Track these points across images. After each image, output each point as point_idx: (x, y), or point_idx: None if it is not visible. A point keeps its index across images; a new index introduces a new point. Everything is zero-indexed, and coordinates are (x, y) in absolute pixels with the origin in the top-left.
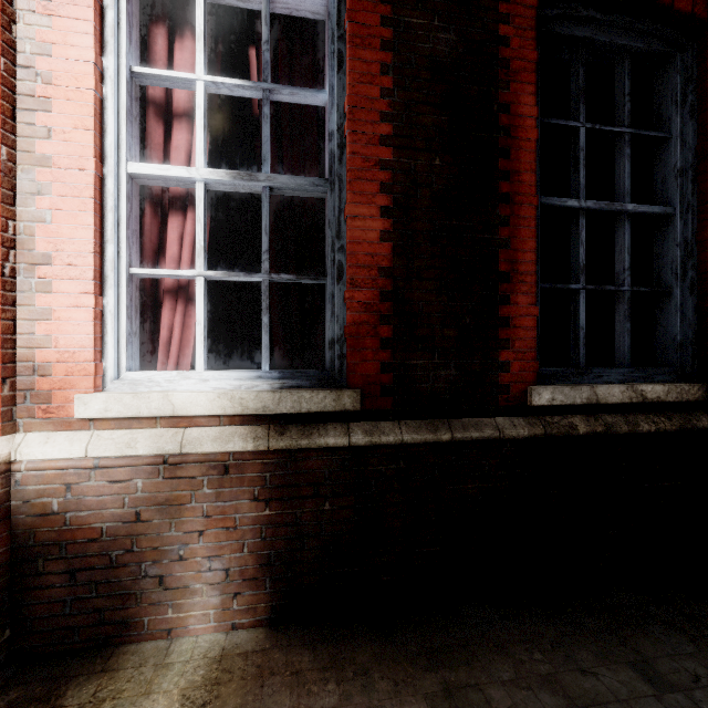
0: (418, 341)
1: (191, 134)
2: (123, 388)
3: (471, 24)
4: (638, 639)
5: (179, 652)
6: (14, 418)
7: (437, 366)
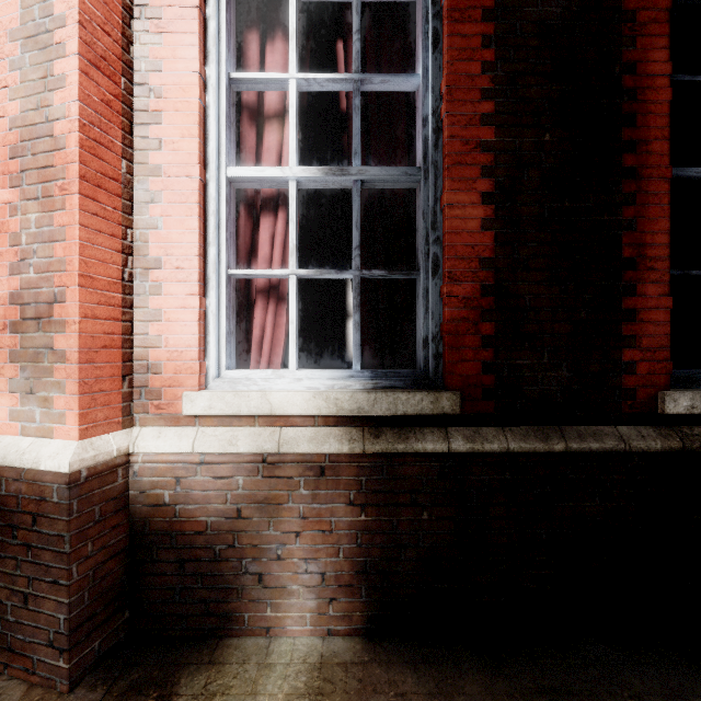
0: (524, 338)
1: (282, 135)
2: (223, 386)
3: None
4: None
5: (279, 652)
6: (132, 413)
7: (546, 367)
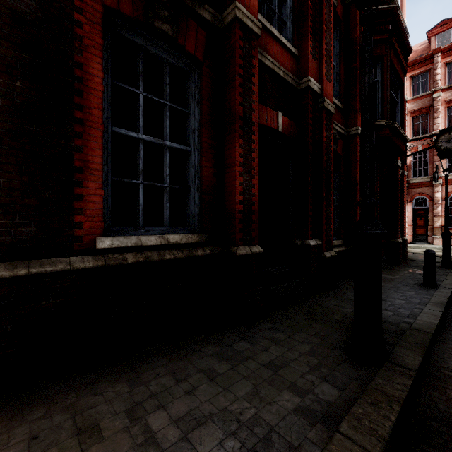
0: None
1: None
2: None
3: (51, 2)
4: (142, 366)
5: None
6: None
7: (19, 225)
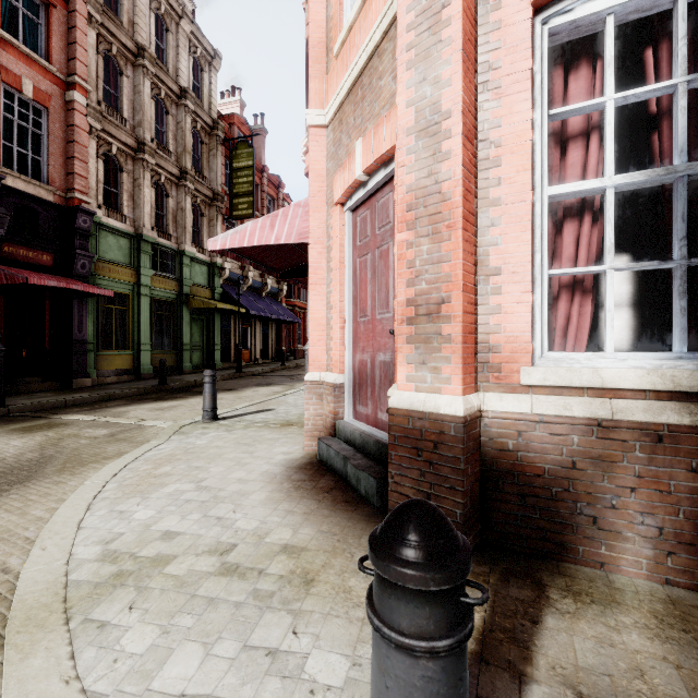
0: None
1: (585, 149)
2: (548, 364)
3: None
4: None
5: (621, 583)
6: (477, 382)
7: None
